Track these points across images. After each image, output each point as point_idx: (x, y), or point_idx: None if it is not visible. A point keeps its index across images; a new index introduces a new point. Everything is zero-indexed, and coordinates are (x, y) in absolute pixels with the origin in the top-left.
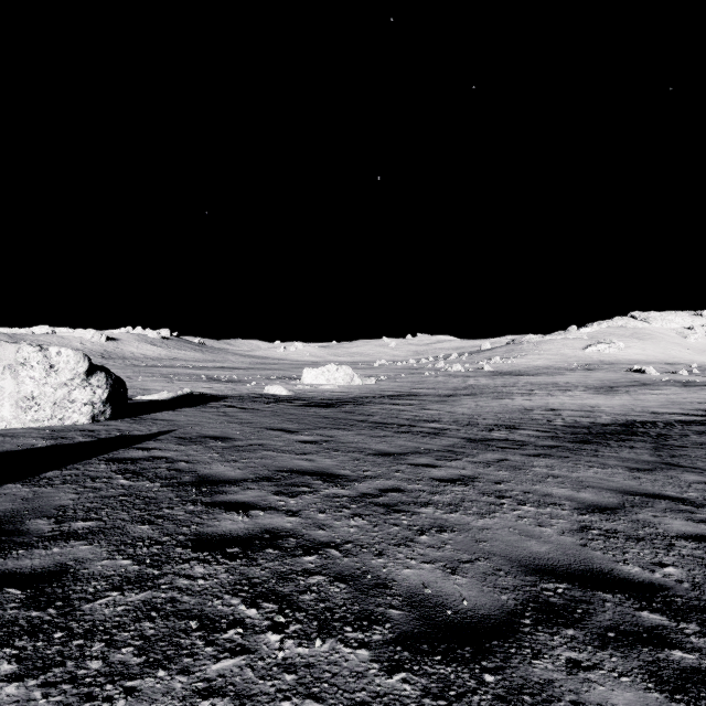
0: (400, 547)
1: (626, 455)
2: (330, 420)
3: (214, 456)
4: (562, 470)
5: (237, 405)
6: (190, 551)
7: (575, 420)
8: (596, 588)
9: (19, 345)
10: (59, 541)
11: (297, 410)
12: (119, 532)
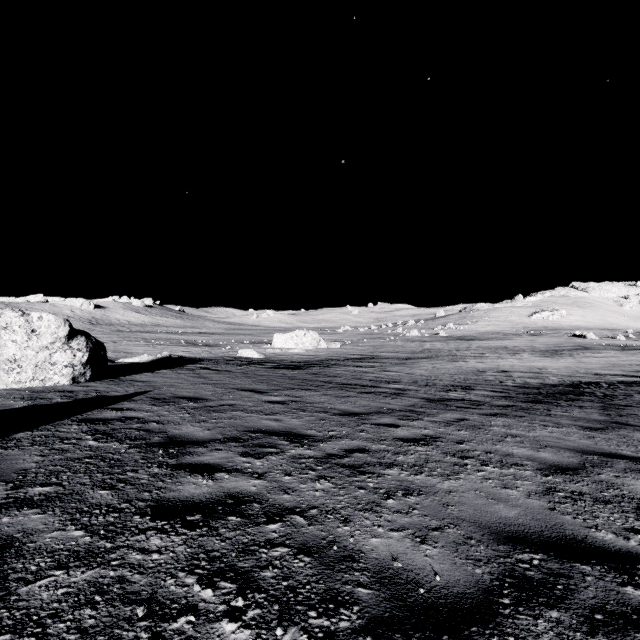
0: (367, 513)
1: (576, 414)
2: (298, 381)
3: (185, 416)
4: (519, 429)
5: (212, 367)
6: (148, 519)
7: (525, 381)
8: (572, 559)
9: (1, 310)
10: (11, 509)
11: (267, 372)
12: (77, 498)
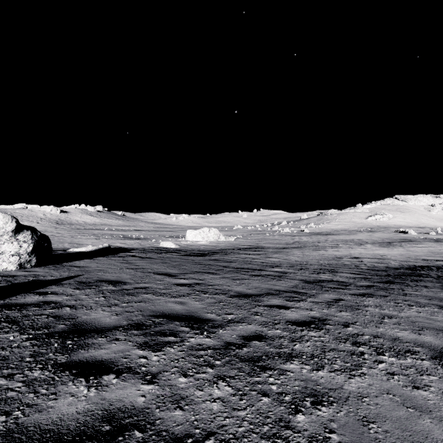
0: None
1: (426, 293)
2: (202, 266)
3: (100, 300)
4: (390, 309)
5: (138, 255)
6: None
7: (374, 265)
8: None
9: None
10: None
11: (180, 259)
12: None
